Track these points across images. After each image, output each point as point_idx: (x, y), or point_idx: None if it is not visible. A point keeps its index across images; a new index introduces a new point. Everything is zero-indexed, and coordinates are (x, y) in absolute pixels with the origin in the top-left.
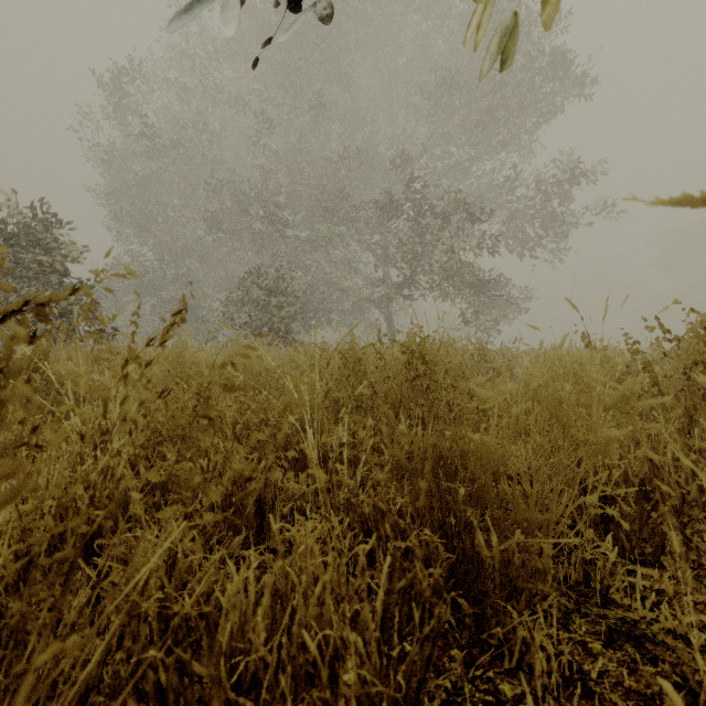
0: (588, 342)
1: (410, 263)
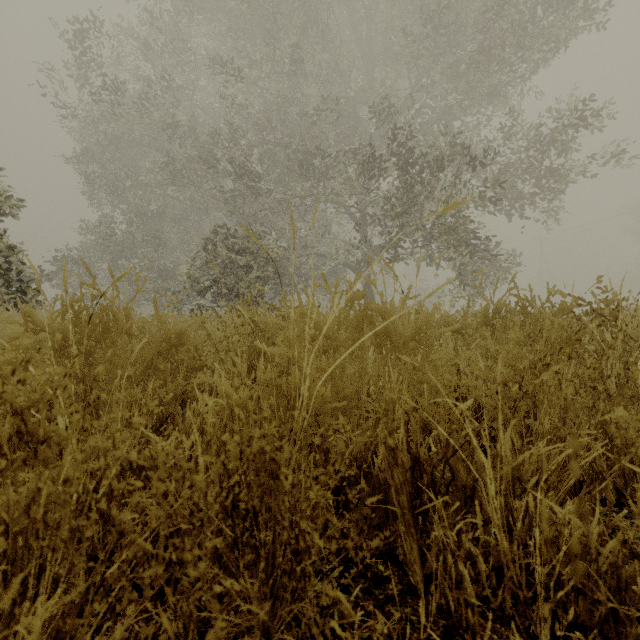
0: None
1: (394, 219)
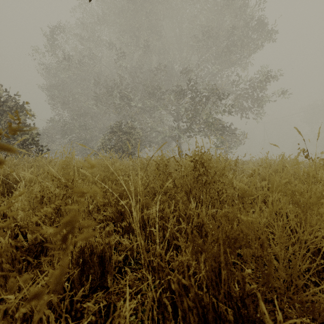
0: (306, 155)
1: (190, 119)
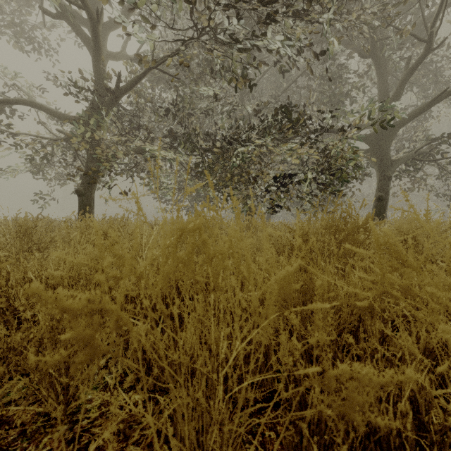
0: None
1: None
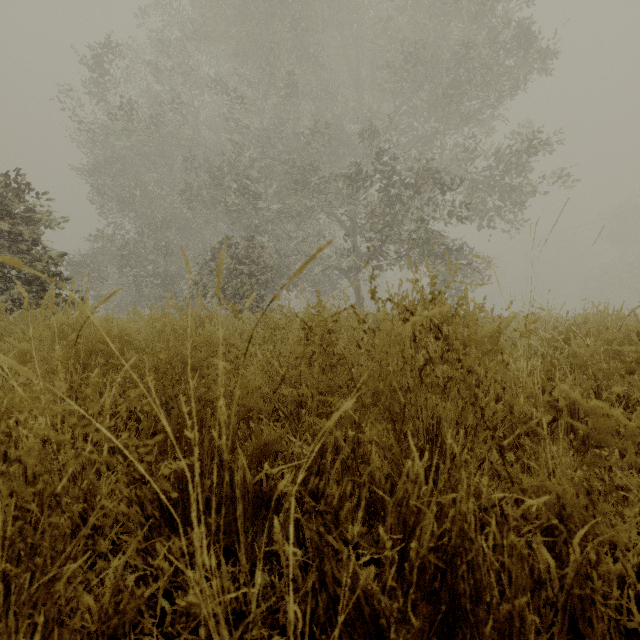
0: None
1: (378, 232)
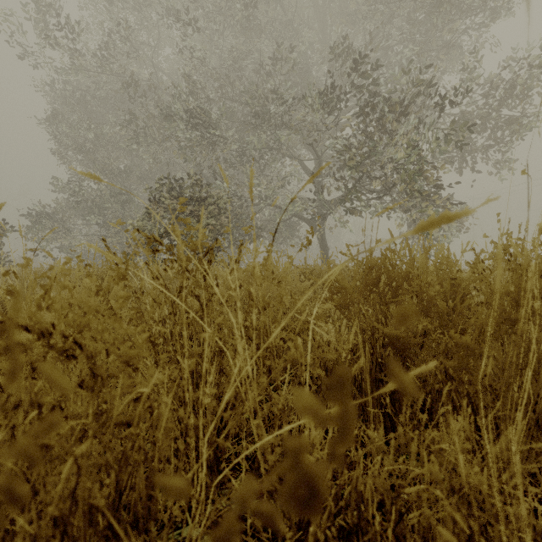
0: None
1: (353, 167)
